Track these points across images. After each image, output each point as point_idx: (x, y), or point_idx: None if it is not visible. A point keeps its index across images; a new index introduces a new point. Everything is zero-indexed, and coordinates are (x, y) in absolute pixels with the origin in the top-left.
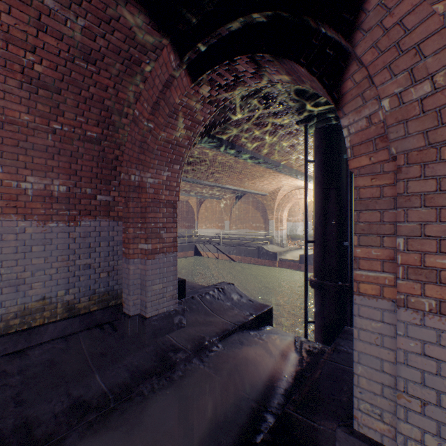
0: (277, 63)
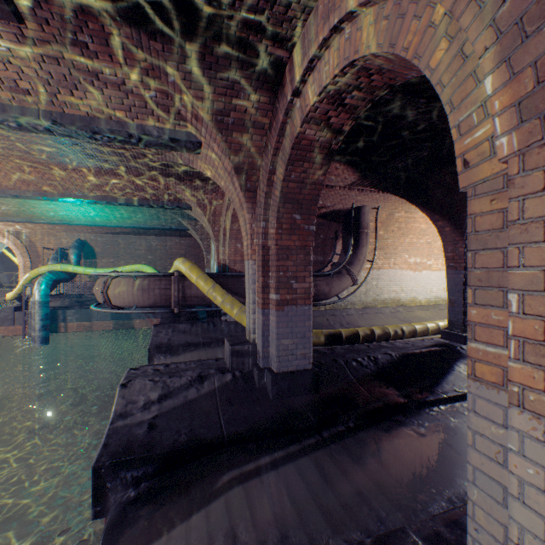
0: (326, 151)
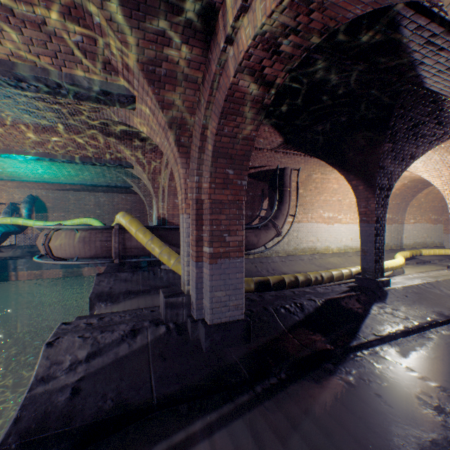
0: (259, 105)
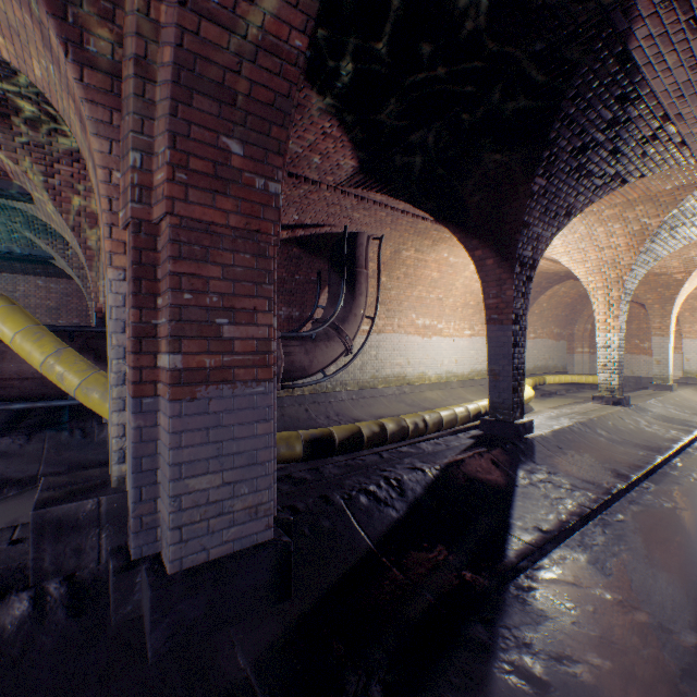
0: None
